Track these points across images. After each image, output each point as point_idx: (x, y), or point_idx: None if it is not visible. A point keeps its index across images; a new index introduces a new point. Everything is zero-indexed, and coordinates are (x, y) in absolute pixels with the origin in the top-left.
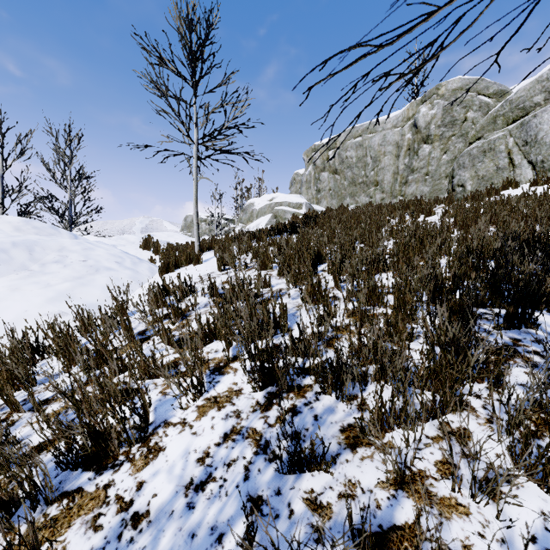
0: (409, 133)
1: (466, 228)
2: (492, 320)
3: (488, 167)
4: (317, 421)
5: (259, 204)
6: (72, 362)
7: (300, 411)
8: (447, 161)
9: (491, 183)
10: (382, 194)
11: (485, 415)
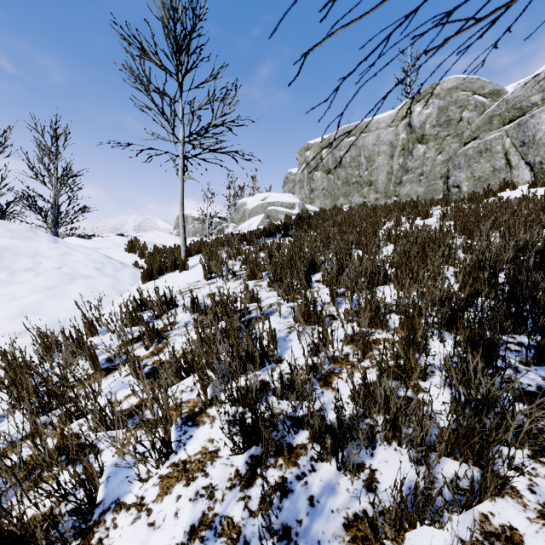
0: (403, 133)
1: (467, 233)
2: (517, 351)
3: (484, 167)
4: (313, 508)
5: (252, 203)
6: (22, 400)
7: (291, 488)
8: (442, 161)
9: (488, 184)
10: (376, 194)
11: (535, 504)
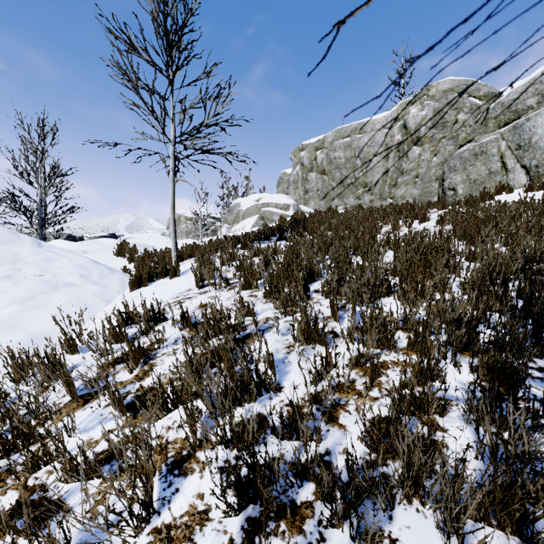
0: (399, 134)
1: (468, 238)
2: (539, 378)
3: (480, 170)
4: None
5: (246, 204)
6: None
7: None
8: (437, 163)
9: (484, 187)
10: (371, 196)
11: None
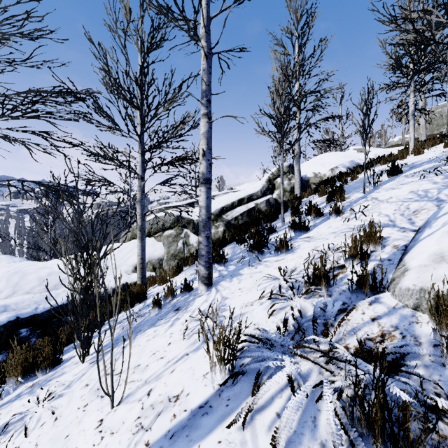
0: None
1: None
2: None
3: None
4: None
5: (395, 140)
6: None
7: None
8: None
9: None
10: None
11: None
